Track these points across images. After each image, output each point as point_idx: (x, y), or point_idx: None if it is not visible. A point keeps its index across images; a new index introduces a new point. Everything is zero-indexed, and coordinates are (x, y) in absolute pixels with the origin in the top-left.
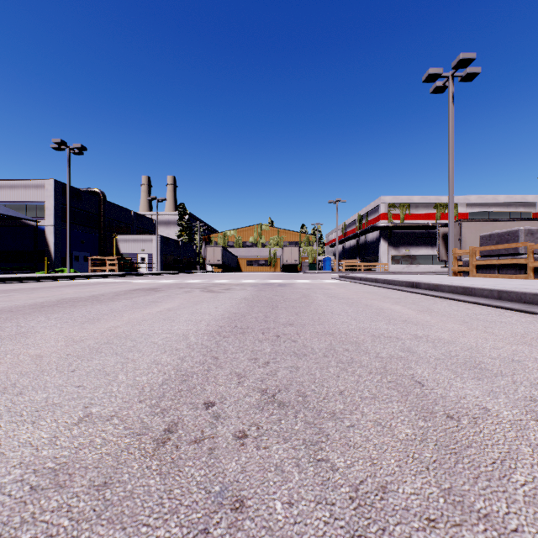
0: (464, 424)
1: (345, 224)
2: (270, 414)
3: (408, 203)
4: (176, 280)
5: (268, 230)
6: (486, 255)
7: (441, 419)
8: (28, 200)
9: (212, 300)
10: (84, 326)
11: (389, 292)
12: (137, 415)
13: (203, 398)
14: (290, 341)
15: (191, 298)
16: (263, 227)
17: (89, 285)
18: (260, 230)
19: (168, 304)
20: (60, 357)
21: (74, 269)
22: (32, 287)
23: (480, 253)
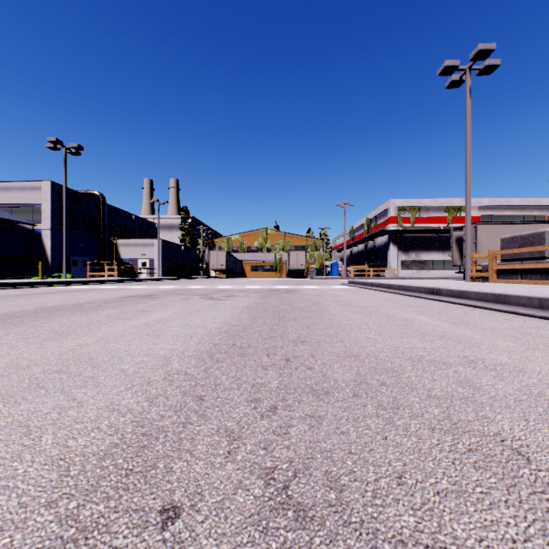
0: None
1: (352, 228)
2: (280, 547)
3: (419, 206)
4: (177, 286)
5: (274, 235)
6: (507, 259)
7: None
8: (24, 203)
9: (210, 309)
10: (44, 344)
11: (407, 299)
12: None
13: (163, 496)
14: (304, 368)
15: (187, 306)
16: (268, 231)
17: (81, 291)
18: (265, 235)
19: (159, 314)
20: None
21: (72, 274)
22: (17, 294)
23: (501, 257)
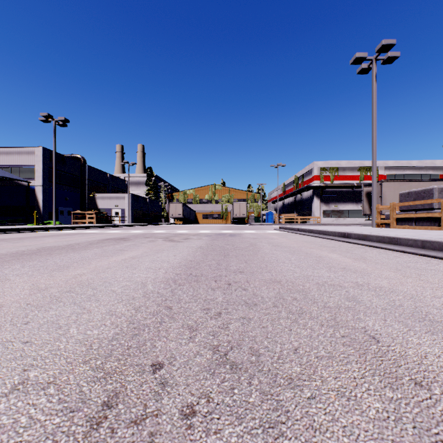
0: (437, 394)
1: (284, 184)
2: (221, 380)
3: (337, 166)
4: (144, 231)
5: (221, 189)
6: (405, 209)
7: (410, 387)
8: (21, 164)
9: (172, 249)
10: (53, 274)
11: (324, 241)
12: (77, 382)
13: (152, 358)
14: (241, 289)
15: (154, 246)
16: (216, 187)
17: (69, 235)
18: (214, 189)
19: (133, 252)
20: (19, 307)
21: (59, 221)
22: (20, 237)
23: (399, 208)
